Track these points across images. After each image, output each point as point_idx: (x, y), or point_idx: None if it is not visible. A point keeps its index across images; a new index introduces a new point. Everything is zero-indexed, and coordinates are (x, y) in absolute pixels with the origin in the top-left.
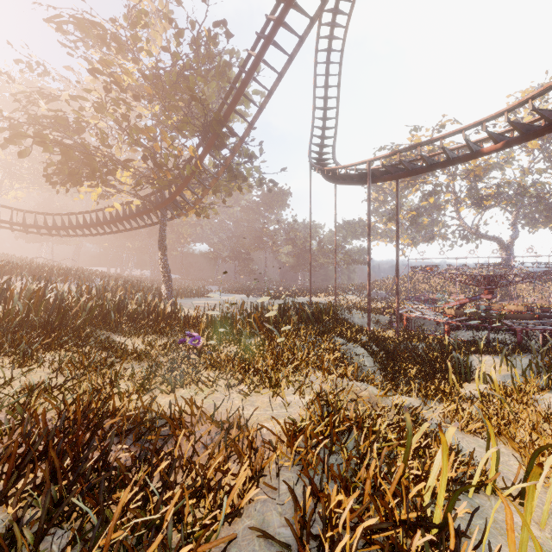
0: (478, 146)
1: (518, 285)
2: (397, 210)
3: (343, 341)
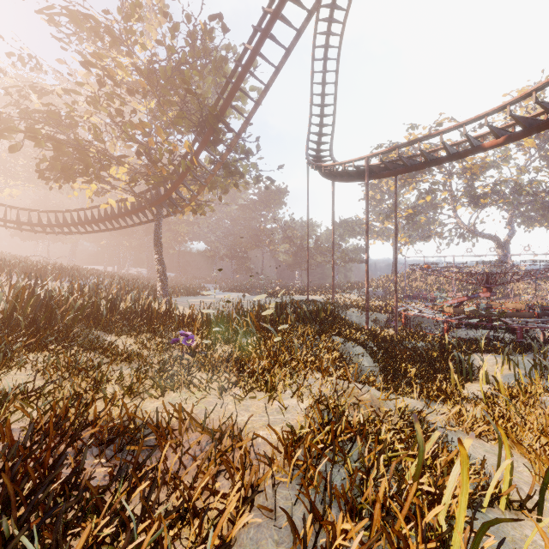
0: (478, 141)
1: (515, 284)
2: (395, 206)
3: (342, 341)
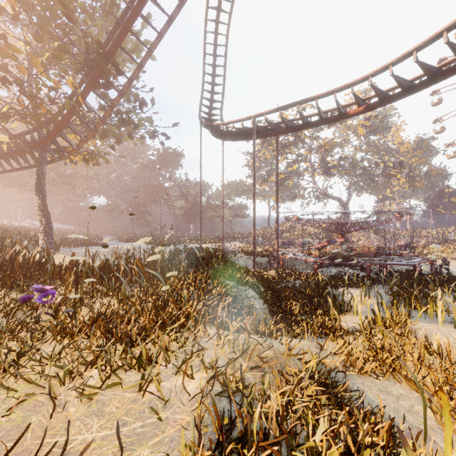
0: (344, 109)
1: (353, 233)
2: (277, 163)
3: (234, 284)
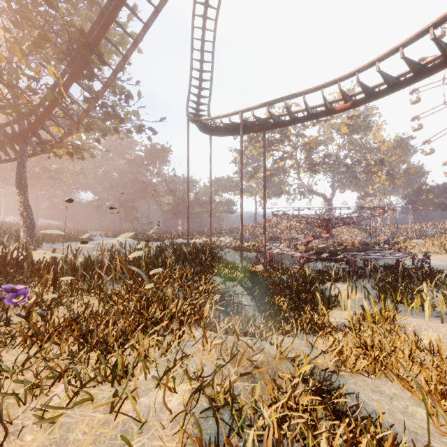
0: (330, 105)
1: (337, 228)
2: (264, 159)
3: (222, 281)
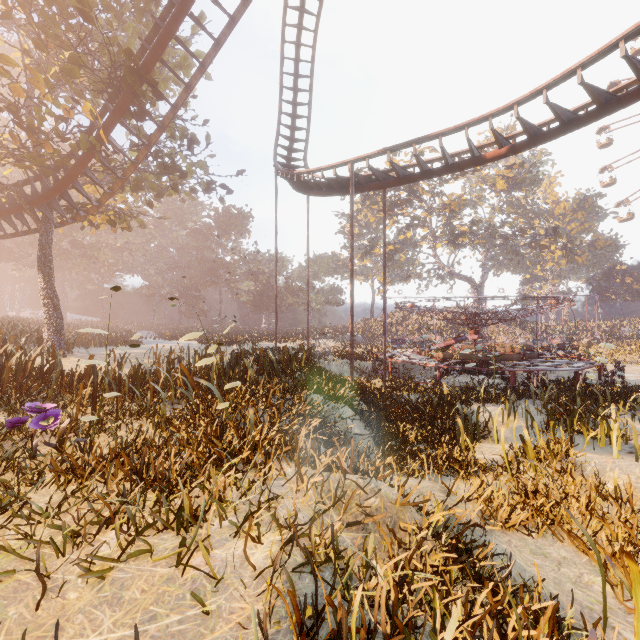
0: (478, 152)
1: (489, 327)
2: (384, 228)
3: (323, 400)
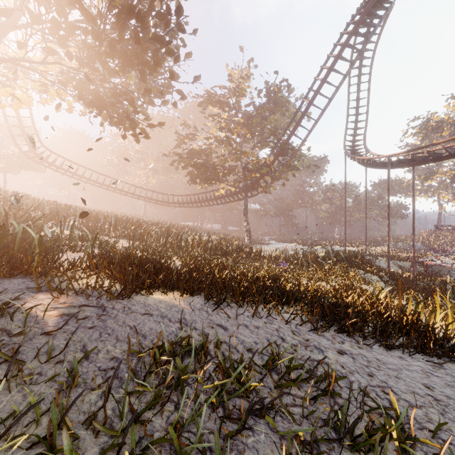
0: None
1: None
2: (413, 186)
3: (364, 272)
